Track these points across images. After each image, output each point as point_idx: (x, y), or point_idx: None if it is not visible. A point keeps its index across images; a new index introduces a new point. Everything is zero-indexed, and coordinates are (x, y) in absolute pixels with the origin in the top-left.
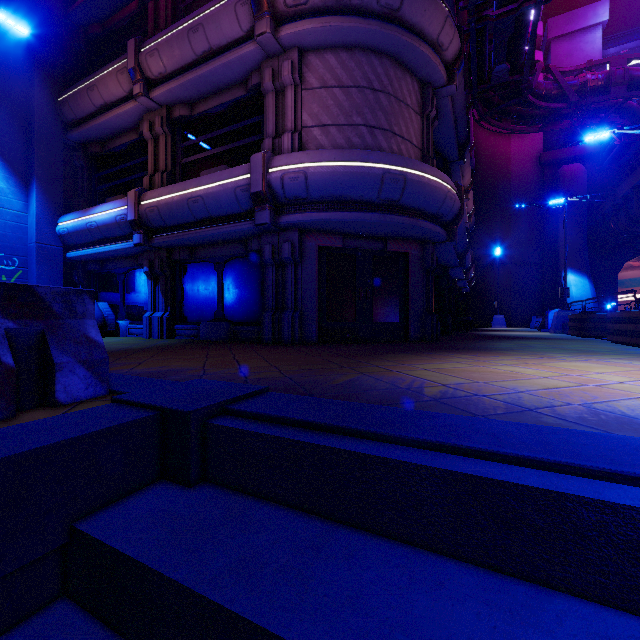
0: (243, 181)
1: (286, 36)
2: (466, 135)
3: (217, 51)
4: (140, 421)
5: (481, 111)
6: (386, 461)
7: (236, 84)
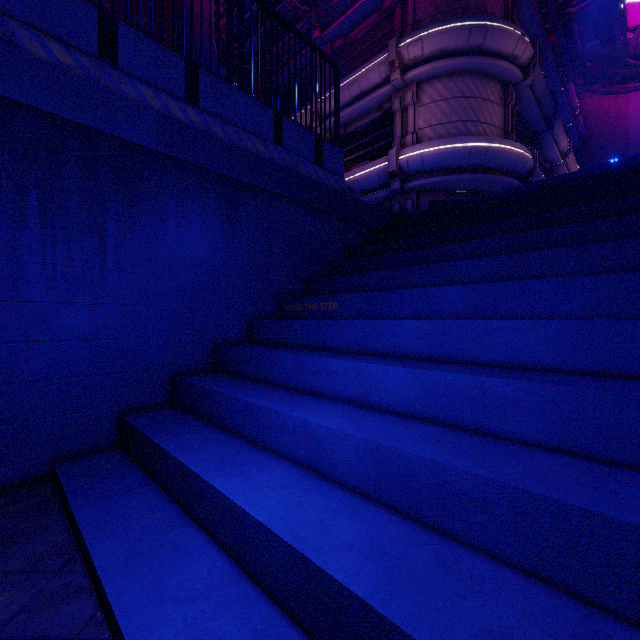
0: (383, 167)
1: (409, 78)
2: (553, 109)
3: (365, 93)
4: (390, 213)
5: (578, 82)
6: (452, 203)
7: (375, 109)
